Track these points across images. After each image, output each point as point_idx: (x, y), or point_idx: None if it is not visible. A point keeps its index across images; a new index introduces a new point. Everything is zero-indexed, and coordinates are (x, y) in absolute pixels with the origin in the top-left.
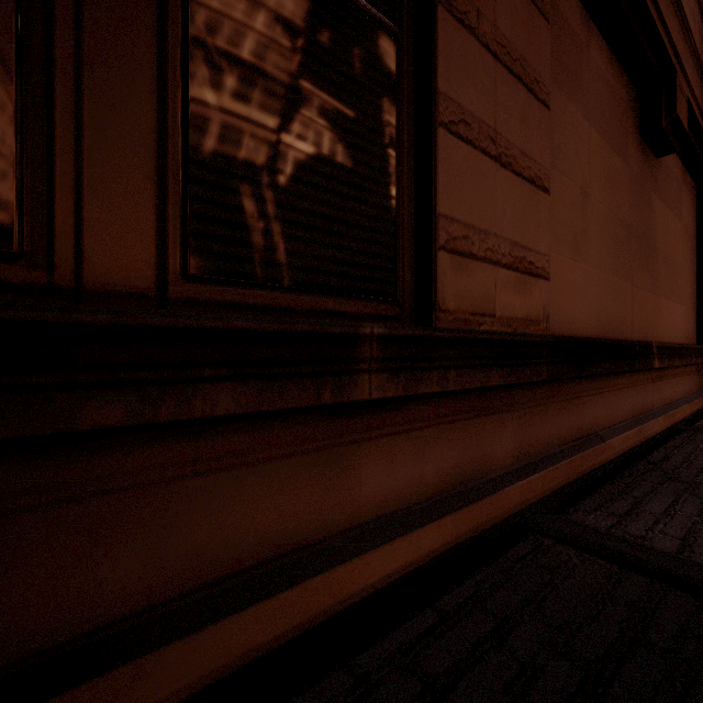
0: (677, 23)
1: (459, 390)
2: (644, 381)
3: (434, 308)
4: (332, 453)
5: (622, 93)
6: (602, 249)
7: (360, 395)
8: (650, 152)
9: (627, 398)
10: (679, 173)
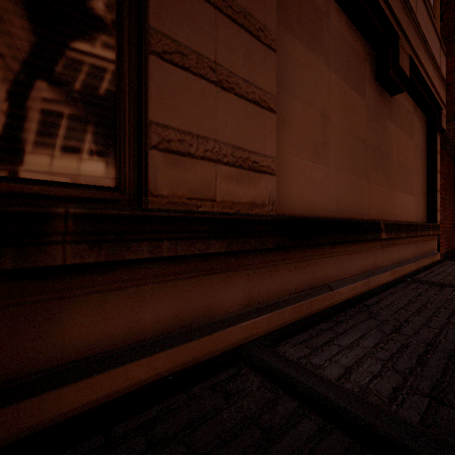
0: (399, 3)
1: (174, 256)
2: (374, 248)
3: (144, 193)
4: (26, 308)
5: (359, 50)
6: (341, 156)
7: (52, 262)
8: (385, 91)
9: (358, 259)
10: (411, 107)
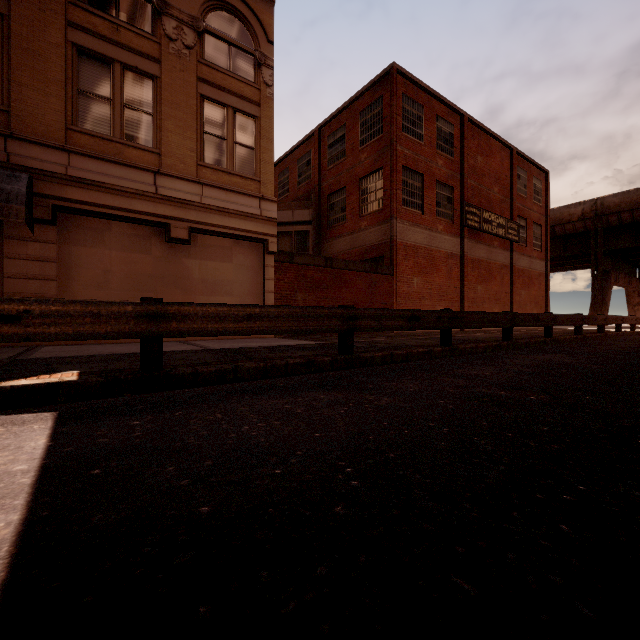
0: (170, 207)
1: None
2: None
3: None
4: None
5: (144, 233)
6: (123, 285)
7: None
8: (181, 244)
9: None
10: (228, 244)
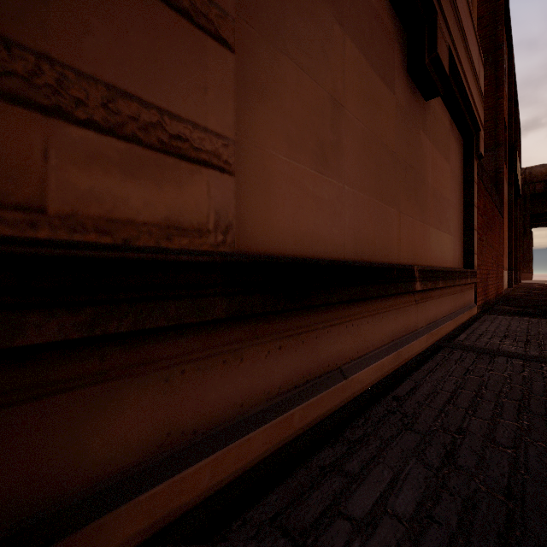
0: None
1: None
2: (406, 304)
3: None
4: None
5: (387, 22)
6: (361, 169)
7: None
8: (419, 92)
9: (385, 322)
10: (447, 122)
